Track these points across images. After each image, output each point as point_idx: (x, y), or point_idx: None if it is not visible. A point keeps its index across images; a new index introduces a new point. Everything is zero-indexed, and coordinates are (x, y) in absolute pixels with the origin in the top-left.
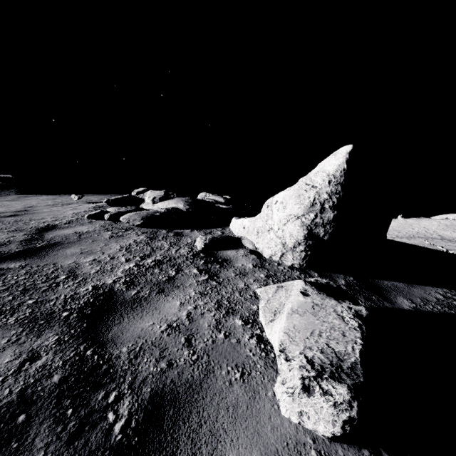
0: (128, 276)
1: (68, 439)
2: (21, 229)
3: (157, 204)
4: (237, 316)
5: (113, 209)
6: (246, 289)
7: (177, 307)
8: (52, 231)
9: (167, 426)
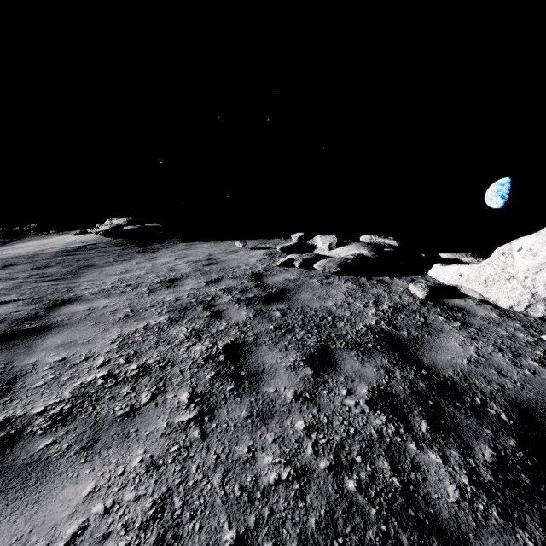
0: (383, 319)
1: (476, 417)
2: (238, 276)
3: (334, 250)
4: (528, 359)
5: (295, 257)
6: (514, 337)
7: (459, 347)
8: (266, 279)
9: (542, 422)
